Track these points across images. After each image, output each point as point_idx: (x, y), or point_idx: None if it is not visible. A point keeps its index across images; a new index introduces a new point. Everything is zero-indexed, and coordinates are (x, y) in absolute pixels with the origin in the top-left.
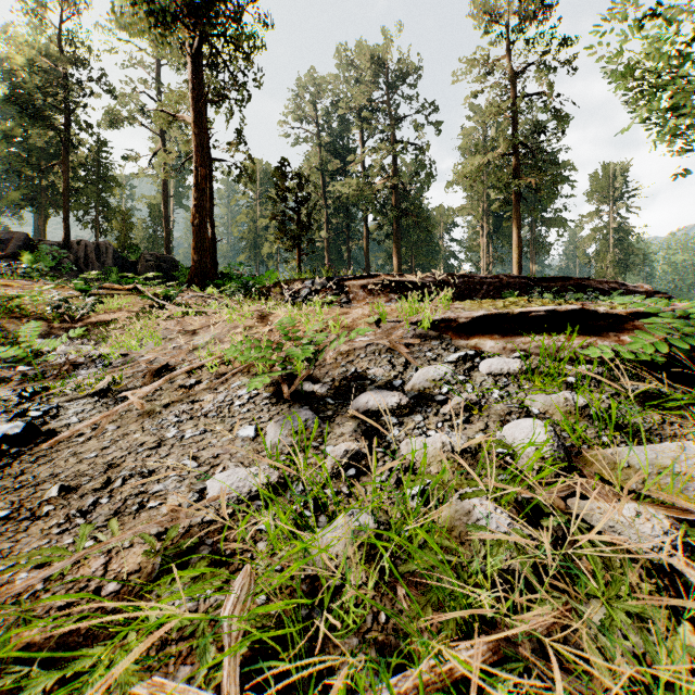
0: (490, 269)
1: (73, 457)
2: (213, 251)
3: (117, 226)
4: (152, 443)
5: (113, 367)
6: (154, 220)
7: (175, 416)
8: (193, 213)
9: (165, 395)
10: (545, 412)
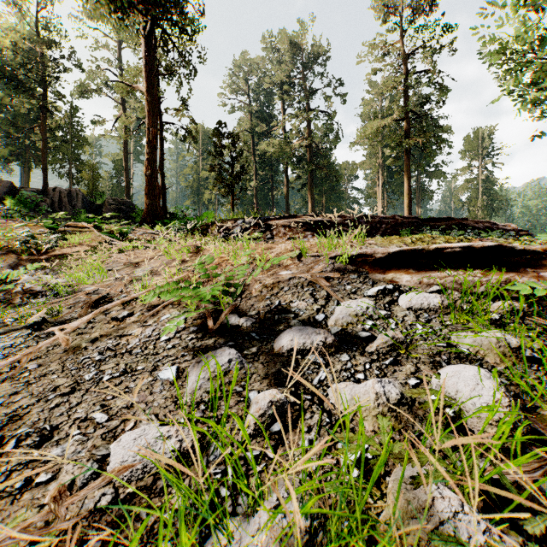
0: (384, 212)
1: None
2: (163, 196)
3: (87, 176)
4: (66, 388)
5: (61, 297)
6: (117, 172)
7: (98, 353)
8: (146, 165)
9: (97, 328)
10: (476, 352)
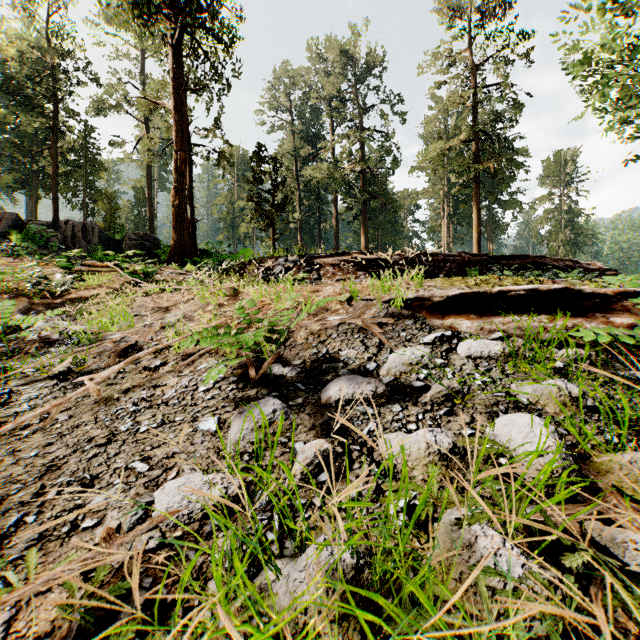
0: (450, 248)
1: (10, 457)
2: (192, 230)
3: (104, 207)
4: (102, 438)
5: (83, 345)
6: (139, 202)
7: (133, 404)
8: (173, 194)
9: (128, 378)
10: (536, 402)
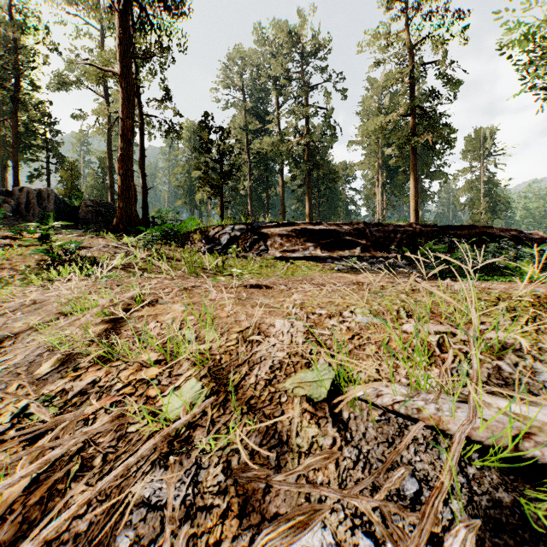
0: (384, 214)
1: None
2: (144, 198)
3: (65, 175)
4: None
5: None
6: (103, 171)
7: None
8: (119, 162)
9: None
10: None
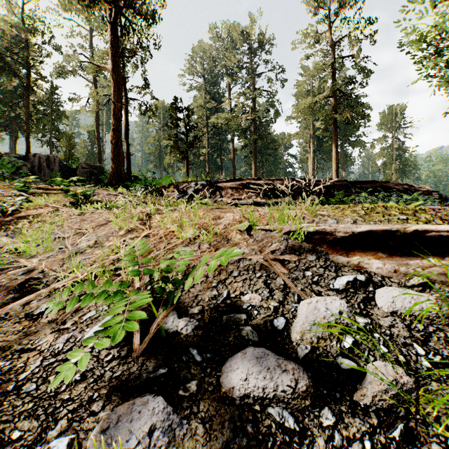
0: (315, 174)
1: None
2: (128, 161)
3: (64, 144)
4: None
5: None
6: (91, 141)
7: None
8: (112, 134)
9: (2, 331)
10: None
